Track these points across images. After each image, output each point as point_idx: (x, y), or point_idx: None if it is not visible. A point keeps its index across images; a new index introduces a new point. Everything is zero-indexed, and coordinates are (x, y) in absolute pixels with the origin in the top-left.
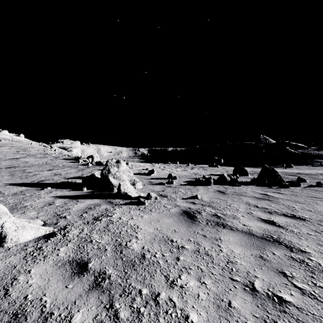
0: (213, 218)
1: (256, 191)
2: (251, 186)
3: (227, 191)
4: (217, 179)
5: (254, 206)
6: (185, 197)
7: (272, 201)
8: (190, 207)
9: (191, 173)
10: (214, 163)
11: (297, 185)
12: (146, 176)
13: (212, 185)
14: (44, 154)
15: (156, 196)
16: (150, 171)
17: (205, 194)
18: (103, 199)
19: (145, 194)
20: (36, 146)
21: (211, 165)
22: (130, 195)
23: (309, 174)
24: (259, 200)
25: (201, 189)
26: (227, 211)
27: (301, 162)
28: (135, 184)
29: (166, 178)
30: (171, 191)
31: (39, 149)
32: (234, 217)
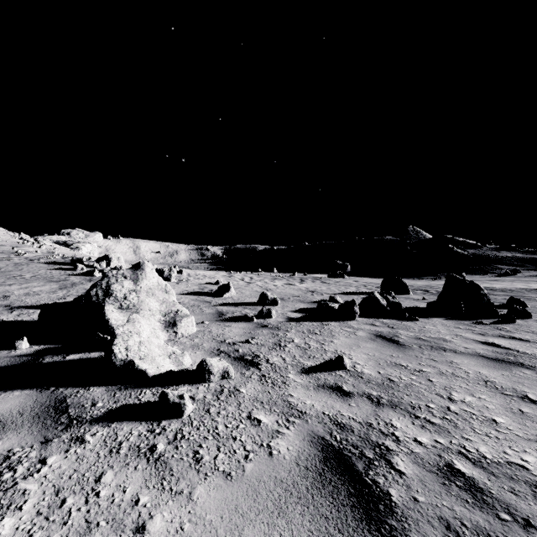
0: (463, 509)
1: (462, 334)
2: (438, 319)
3: (400, 335)
4: (362, 304)
5: (521, 399)
6: (310, 364)
7: (536, 369)
8: (336, 415)
9: (303, 290)
10: (338, 272)
11: (524, 316)
12: (212, 299)
13: (356, 319)
14: (9, 252)
15: (225, 369)
16: (221, 288)
17: (355, 347)
18: (46, 387)
19: (198, 354)
20: (2, 238)
21: (333, 274)
22: (143, 368)
23: (508, 291)
24: (503, 368)
25: (337, 330)
26: (468, 433)
27: (474, 270)
28: (177, 323)
29: (255, 302)
30: (269, 341)
31: (5, 243)
32: (533, 483)
